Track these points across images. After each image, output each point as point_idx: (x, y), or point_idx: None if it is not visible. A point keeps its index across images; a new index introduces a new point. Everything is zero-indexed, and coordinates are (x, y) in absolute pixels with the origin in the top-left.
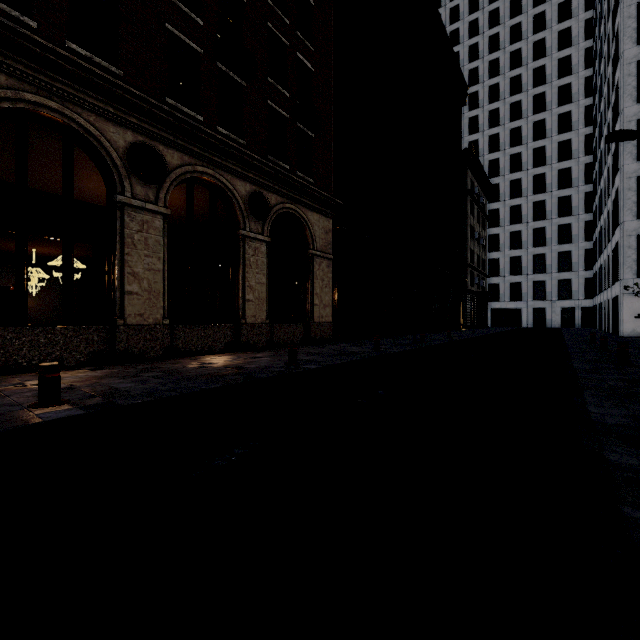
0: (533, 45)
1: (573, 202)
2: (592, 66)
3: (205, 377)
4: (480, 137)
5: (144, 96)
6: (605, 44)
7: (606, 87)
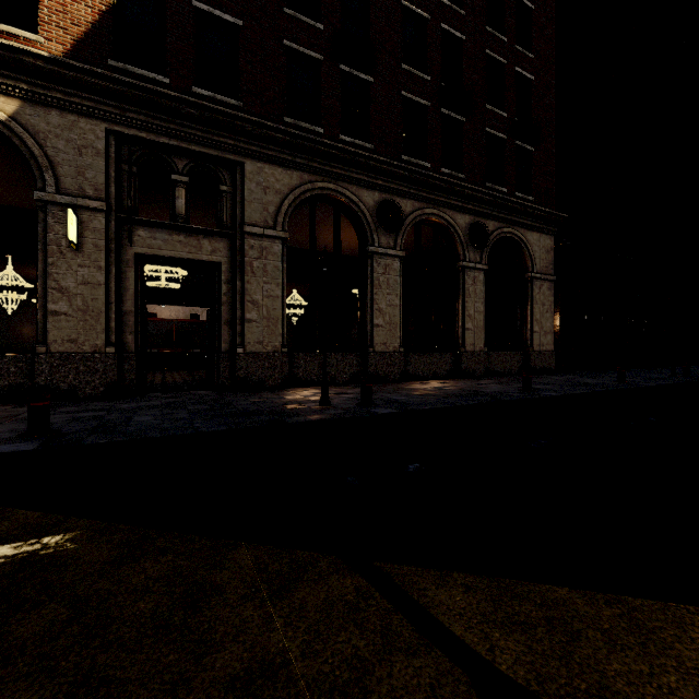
0: None
1: None
2: None
3: (455, 396)
4: None
5: (388, 161)
6: None
7: None
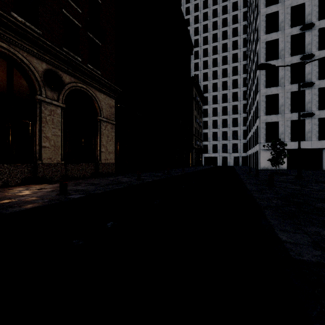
0: (222, 33)
1: (238, 108)
2: (246, 47)
3: None
4: (199, 73)
5: None
6: (252, 35)
7: (252, 54)
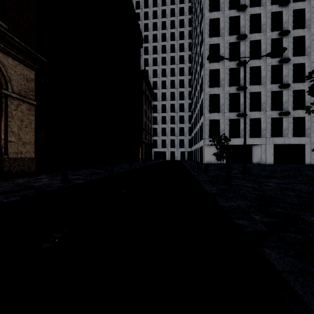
0: (170, 34)
1: (184, 106)
2: (191, 51)
3: None
4: (149, 69)
5: None
6: (196, 38)
7: (197, 57)
